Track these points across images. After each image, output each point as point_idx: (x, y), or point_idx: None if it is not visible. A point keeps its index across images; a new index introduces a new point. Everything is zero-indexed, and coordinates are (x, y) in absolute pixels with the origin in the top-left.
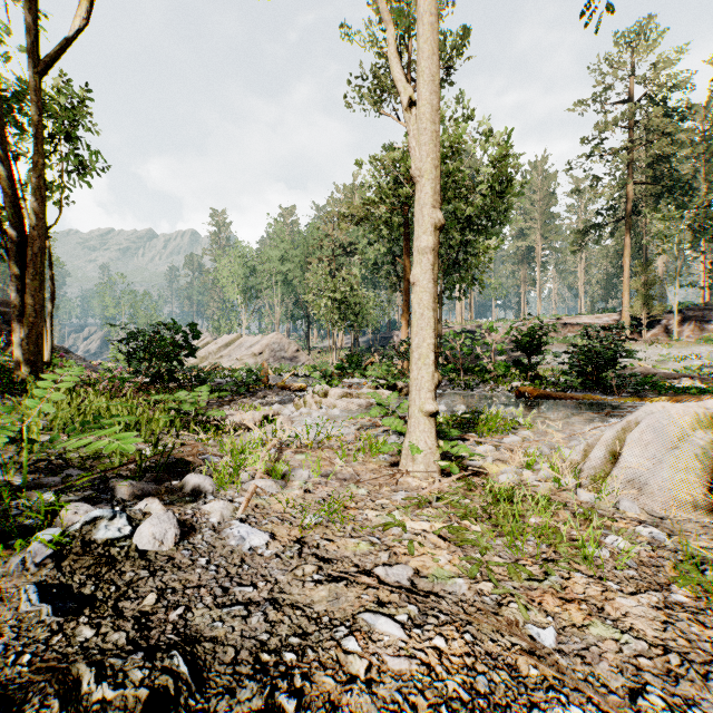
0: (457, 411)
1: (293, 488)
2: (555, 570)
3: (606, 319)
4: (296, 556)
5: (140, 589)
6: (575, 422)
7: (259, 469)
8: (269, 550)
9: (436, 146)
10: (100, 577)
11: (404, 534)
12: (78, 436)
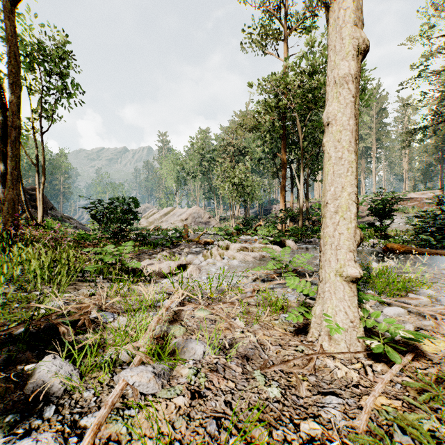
0: None
1: (179, 383)
2: None
3: (430, 194)
4: None
5: None
6: None
7: (141, 346)
8: None
9: None
10: None
11: None
12: None
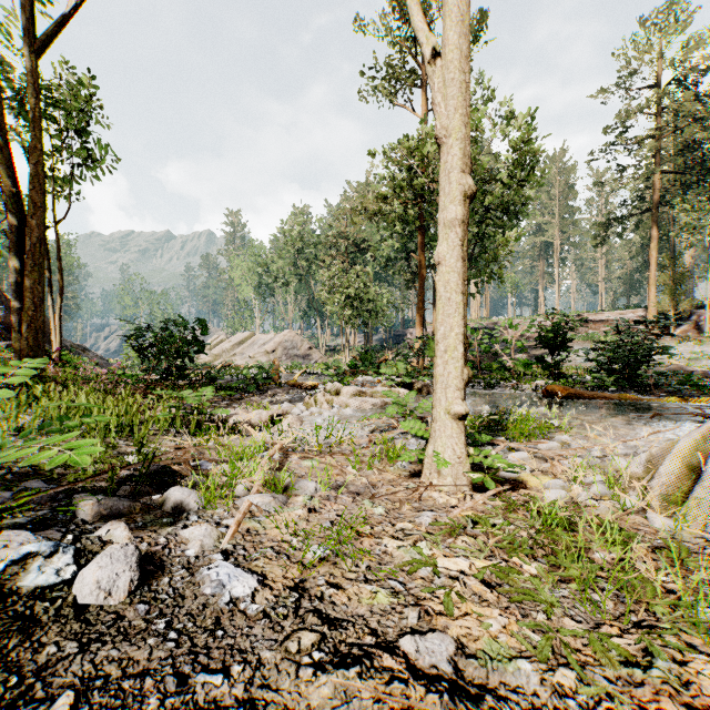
0: (480, 412)
1: (296, 505)
2: (659, 647)
3: (630, 315)
4: (292, 614)
5: (56, 680)
6: (618, 425)
7: (256, 481)
8: (254, 605)
9: (465, 99)
10: (3, 657)
11: (436, 577)
12: (28, 443)
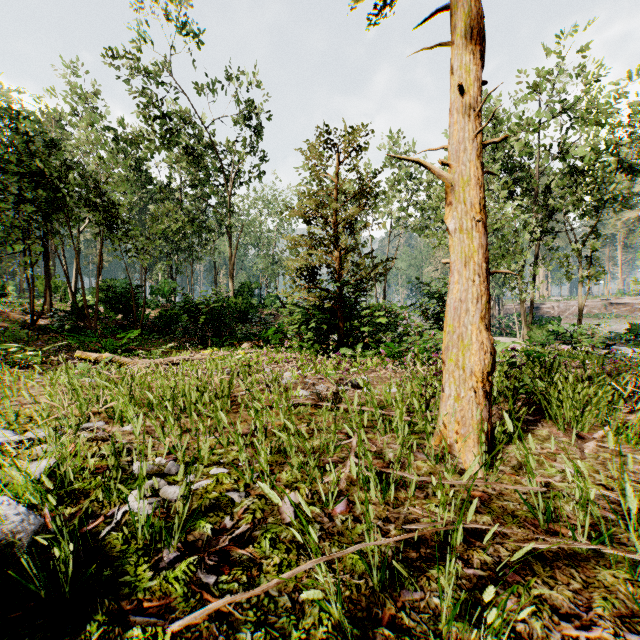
0: None
1: None
2: None
3: None
4: None
5: None
6: None
7: None
8: None
9: None
10: None
11: None
12: None
